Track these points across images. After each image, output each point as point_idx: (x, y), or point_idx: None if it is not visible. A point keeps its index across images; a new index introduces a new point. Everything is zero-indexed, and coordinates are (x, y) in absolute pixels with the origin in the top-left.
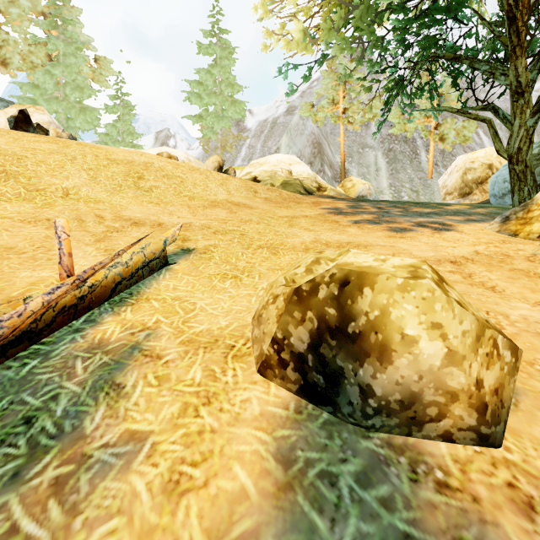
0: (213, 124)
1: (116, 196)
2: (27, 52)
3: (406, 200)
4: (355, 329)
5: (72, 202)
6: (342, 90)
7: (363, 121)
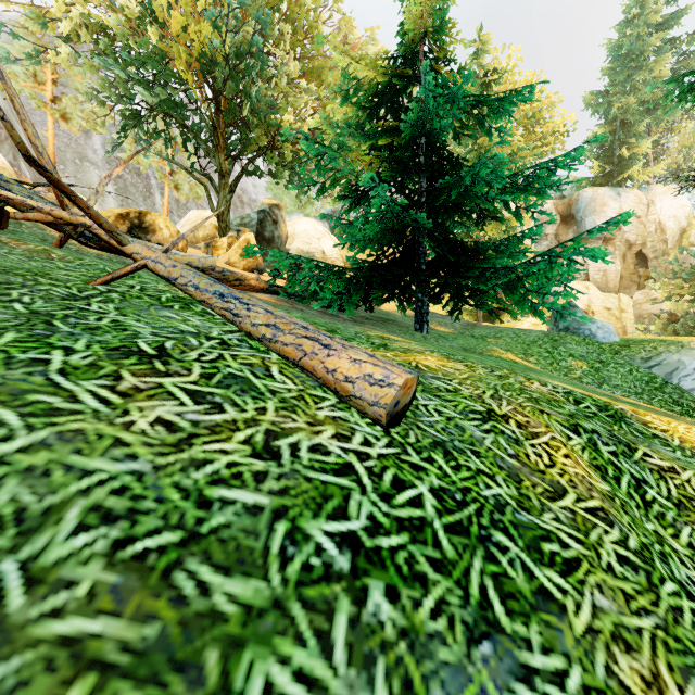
0: None
1: None
2: None
3: None
4: (145, 226)
5: None
6: (52, 71)
7: (84, 127)
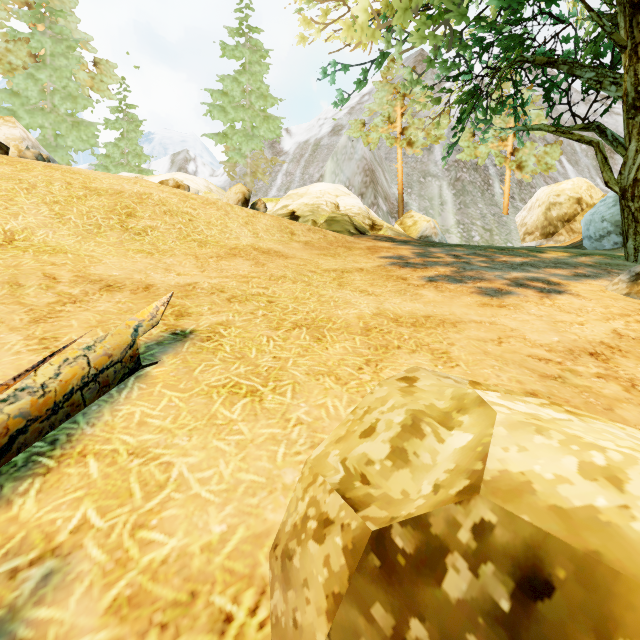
0: (241, 145)
1: (90, 241)
2: (3, 50)
3: (477, 241)
4: None
5: (15, 252)
6: (400, 106)
7: (425, 144)
